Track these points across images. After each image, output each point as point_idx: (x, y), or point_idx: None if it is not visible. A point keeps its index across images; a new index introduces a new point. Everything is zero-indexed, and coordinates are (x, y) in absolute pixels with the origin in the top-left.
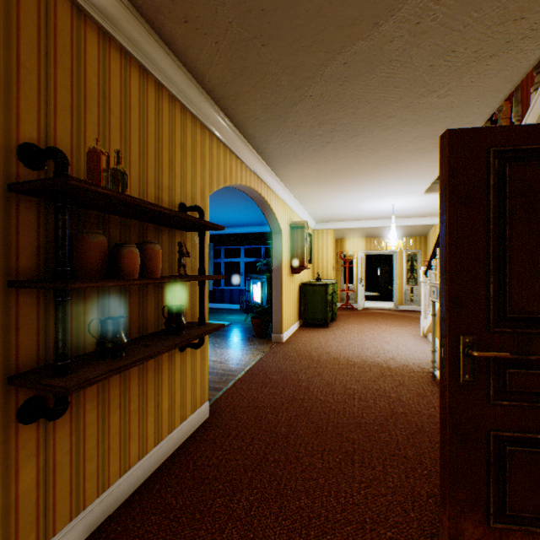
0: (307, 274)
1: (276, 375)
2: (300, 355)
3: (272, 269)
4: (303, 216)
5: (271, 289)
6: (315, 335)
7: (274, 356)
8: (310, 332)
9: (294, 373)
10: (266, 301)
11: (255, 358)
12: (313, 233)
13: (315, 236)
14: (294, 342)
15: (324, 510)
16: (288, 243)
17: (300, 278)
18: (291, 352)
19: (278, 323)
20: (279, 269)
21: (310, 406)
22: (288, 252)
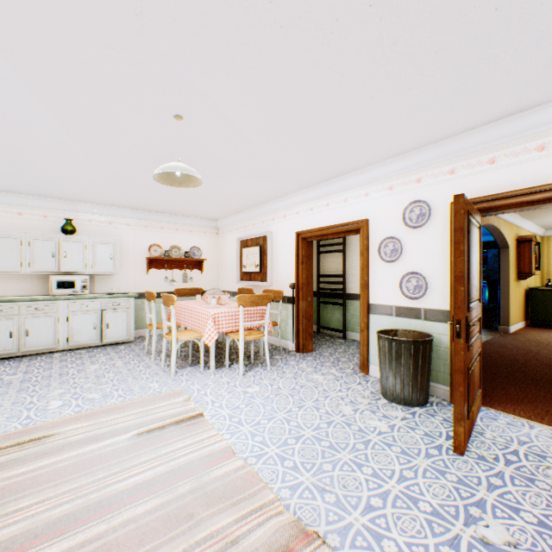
0: (533, 280)
1: (508, 345)
2: (528, 340)
3: (498, 276)
4: (528, 228)
5: (491, 293)
6: (543, 332)
7: (503, 338)
8: (538, 330)
9: (524, 346)
10: (486, 303)
11: (486, 337)
12: (541, 240)
13: (543, 243)
14: (520, 333)
15: (549, 378)
16: (513, 255)
17: (525, 284)
18: (519, 338)
19: (504, 318)
20: (505, 276)
21: (539, 358)
22: (514, 262)
